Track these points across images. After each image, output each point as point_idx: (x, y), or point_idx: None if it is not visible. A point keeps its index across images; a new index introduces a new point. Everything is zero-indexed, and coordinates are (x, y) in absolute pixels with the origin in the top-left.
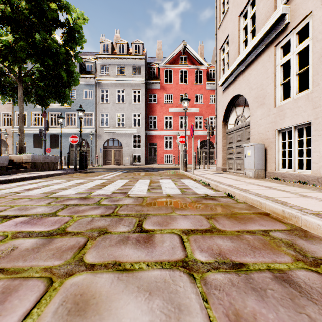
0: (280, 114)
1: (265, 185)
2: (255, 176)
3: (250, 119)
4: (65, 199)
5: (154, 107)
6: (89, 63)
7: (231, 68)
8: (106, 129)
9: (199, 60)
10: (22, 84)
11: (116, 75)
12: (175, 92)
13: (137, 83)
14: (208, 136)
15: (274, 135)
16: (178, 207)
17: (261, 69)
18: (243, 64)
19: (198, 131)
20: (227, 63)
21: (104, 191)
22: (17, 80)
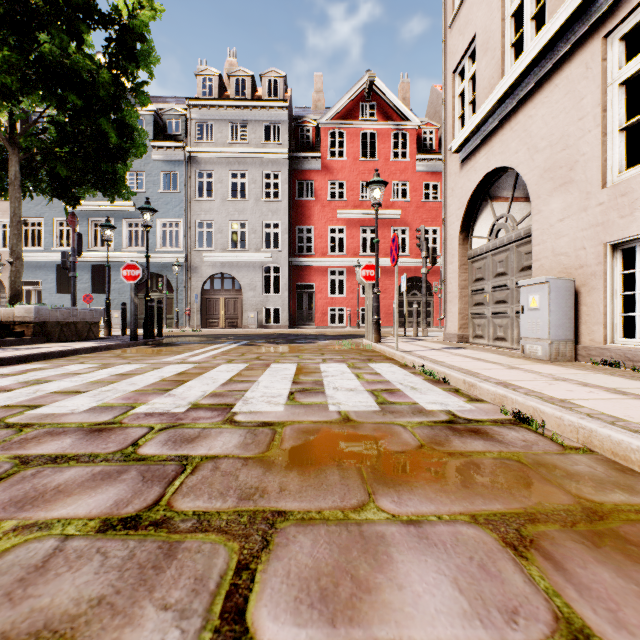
0: (622, 203)
1: (600, 384)
2: (551, 356)
3: (532, 222)
4: (41, 433)
5: (308, 209)
6: (173, 118)
7: (483, 107)
8: (208, 253)
9: (402, 111)
10: (18, 152)
11: (230, 141)
12: (351, 178)
13: (272, 158)
14: (424, 267)
15: (603, 257)
16: (384, 473)
17: (564, 99)
18: (513, 95)
19: (400, 258)
20: (471, 100)
21: (172, 403)
22: (6, 143)
